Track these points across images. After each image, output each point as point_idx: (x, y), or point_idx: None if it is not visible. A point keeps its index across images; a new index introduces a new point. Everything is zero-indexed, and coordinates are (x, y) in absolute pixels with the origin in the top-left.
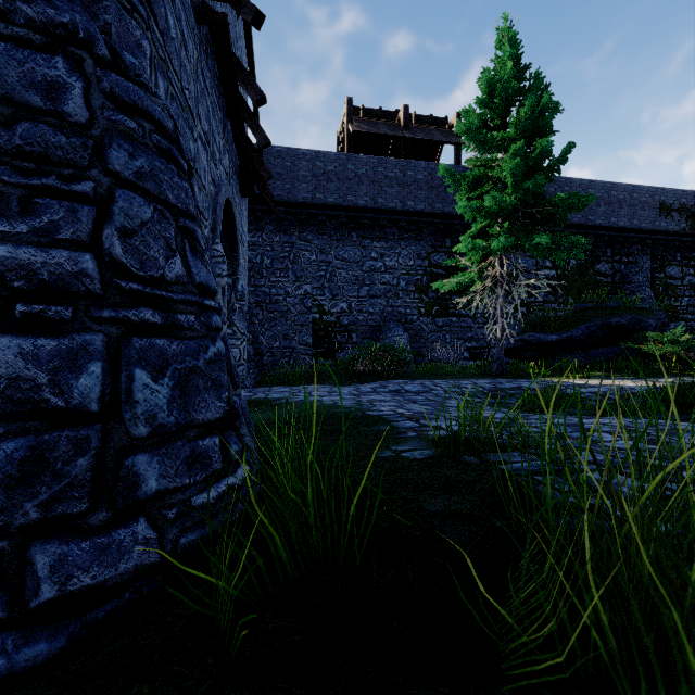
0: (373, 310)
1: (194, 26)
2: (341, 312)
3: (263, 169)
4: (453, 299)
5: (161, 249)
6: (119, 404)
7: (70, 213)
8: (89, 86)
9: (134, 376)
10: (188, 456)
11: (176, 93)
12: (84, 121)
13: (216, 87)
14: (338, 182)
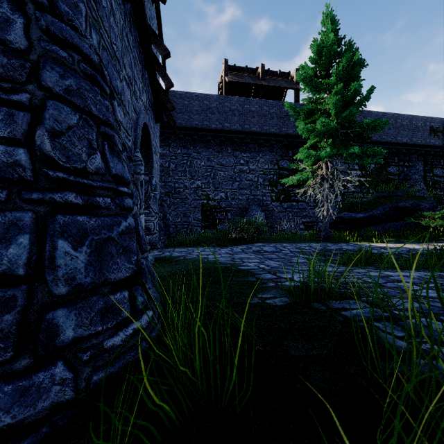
0: (241, 197)
1: (121, 2)
2: (220, 199)
3: (169, 104)
4: (293, 190)
5: (84, 147)
6: (43, 268)
7: (7, 116)
8: (29, 23)
9: (56, 245)
10: (101, 308)
11: (106, 46)
12: (23, 47)
13: (137, 47)
14: (218, 114)
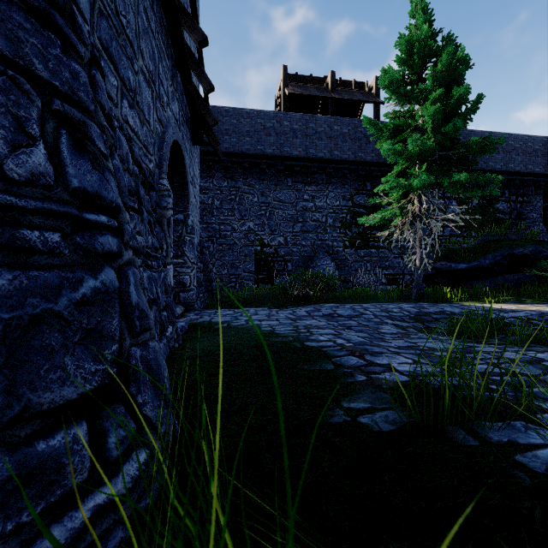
0: (305, 243)
1: None
2: (278, 244)
3: (209, 116)
4: (373, 233)
5: (1, 129)
6: None
7: None
8: None
9: None
10: (6, 479)
11: (108, 13)
12: None
13: (163, 35)
14: (276, 136)
